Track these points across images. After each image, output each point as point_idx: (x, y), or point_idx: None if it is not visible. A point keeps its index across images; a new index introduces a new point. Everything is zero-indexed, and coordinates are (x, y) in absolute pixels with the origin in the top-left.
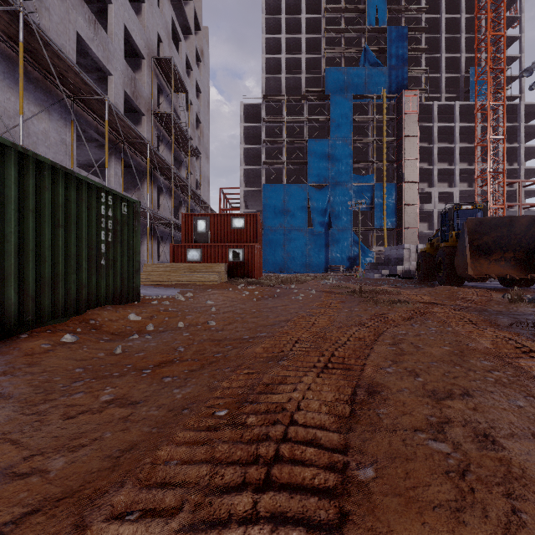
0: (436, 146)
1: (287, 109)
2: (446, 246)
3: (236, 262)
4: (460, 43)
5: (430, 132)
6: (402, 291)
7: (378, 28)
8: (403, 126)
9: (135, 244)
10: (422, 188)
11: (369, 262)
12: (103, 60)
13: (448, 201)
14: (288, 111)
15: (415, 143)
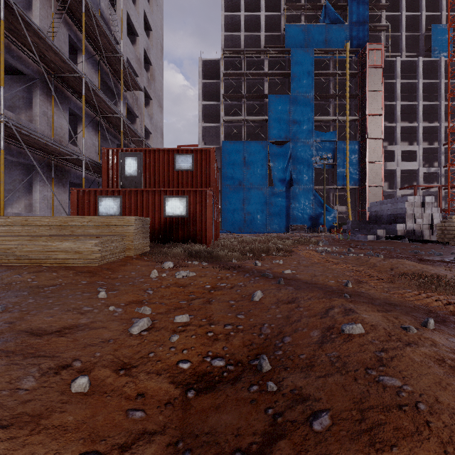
0: (399, 103)
1: (246, 65)
2: None
3: (177, 218)
4: (420, 1)
5: (390, 90)
6: None
7: None
8: (367, 81)
9: None
10: (385, 146)
11: (331, 221)
12: None
13: (408, 160)
14: (248, 69)
15: (380, 98)
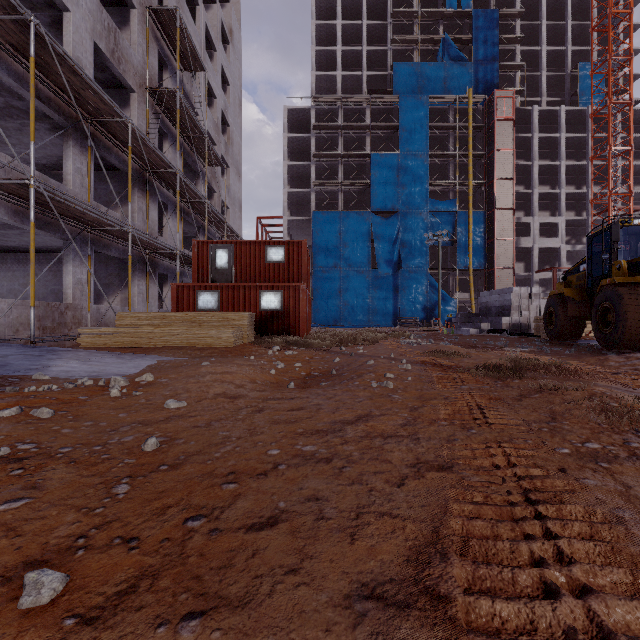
0: (536, 163)
1: (343, 115)
2: (612, 283)
3: (272, 312)
4: (565, 32)
5: (527, 146)
6: (570, 362)
7: (460, 12)
8: (494, 136)
9: None
10: (518, 217)
11: (450, 312)
12: None
13: (550, 234)
14: (345, 118)
15: (510, 158)
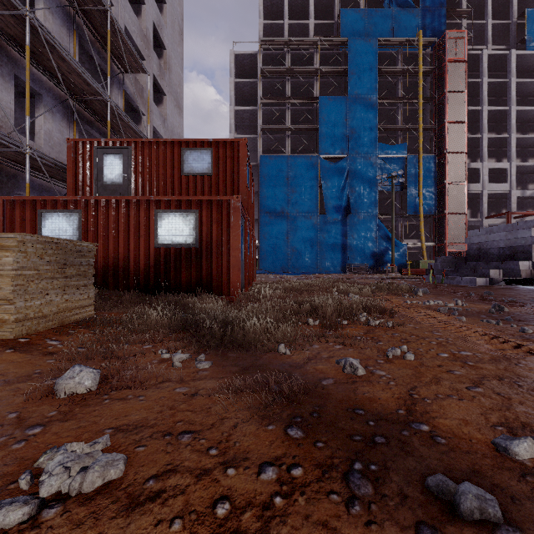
0: (486, 108)
1: (291, 61)
2: None
3: (178, 249)
4: None
5: (474, 93)
6: None
7: None
8: (446, 78)
9: None
10: (467, 163)
11: (399, 258)
12: None
13: (496, 181)
14: (293, 65)
15: (462, 101)
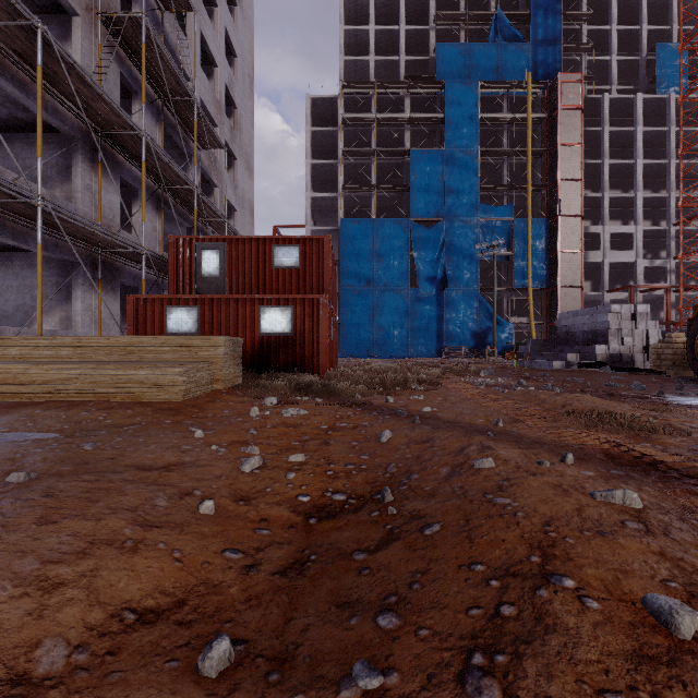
0: (608, 162)
1: (377, 106)
2: None
3: (278, 337)
4: (639, 8)
5: (595, 143)
6: None
7: None
8: (558, 129)
9: None
10: (586, 227)
11: (505, 340)
12: None
13: (622, 247)
14: (380, 110)
15: (578, 155)
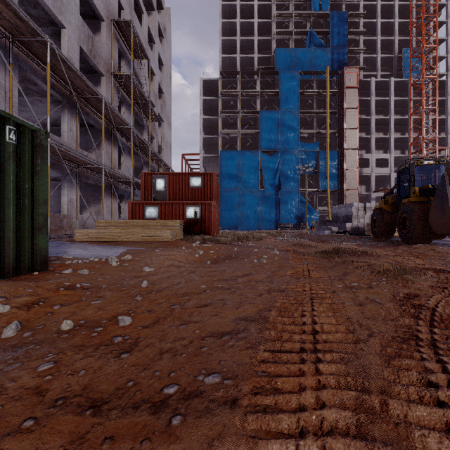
0: (373, 117)
1: (241, 84)
2: (409, 202)
3: (193, 219)
4: (393, 27)
5: (367, 105)
6: (375, 250)
7: (321, 13)
8: (344, 99)
9: (37, 190)
10: (361, 154)
11: (314, 219)
12: (53, 10)
13: (383, 166)
14: (242, 86)
15: (355, 114)
